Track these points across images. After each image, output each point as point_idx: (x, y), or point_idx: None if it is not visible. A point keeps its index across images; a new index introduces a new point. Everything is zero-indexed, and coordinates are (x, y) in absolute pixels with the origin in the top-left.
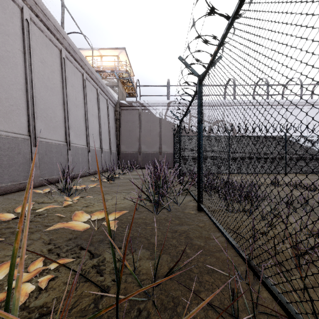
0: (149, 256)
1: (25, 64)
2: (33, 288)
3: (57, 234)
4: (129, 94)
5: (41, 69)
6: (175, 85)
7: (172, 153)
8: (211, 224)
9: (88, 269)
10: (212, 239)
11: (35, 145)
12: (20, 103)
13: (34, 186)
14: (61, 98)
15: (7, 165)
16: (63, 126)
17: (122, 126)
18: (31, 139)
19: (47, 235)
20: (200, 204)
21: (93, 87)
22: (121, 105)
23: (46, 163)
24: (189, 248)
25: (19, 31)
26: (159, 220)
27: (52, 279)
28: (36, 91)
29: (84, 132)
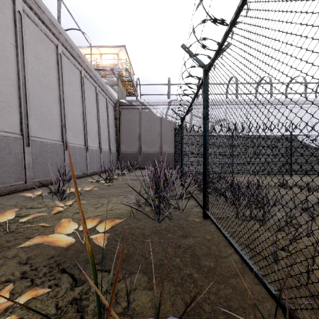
0: (146, 284)
1: (17, 58)
2: None
3: (37, 250)
4: (129, 93)
5: (35, 64)
6: (176, 84)
7: (173, 153)
8: (219, 235)
9: (66, 307)
10: (223, 258)
11: (28, 144)
12: (11, 100)
13: (26, 188)
14: (57, 96)
15: None
16: (59, 125)
17: (122, 126)
18: (24, 138)
19: (26, 251)
20: (206, 210)
21: (92, 85)
22: (121, 104)
23: (40, 164)
24: (196, 272)
25: (10, 23)
26: (159, 230)
27: None
28: (30, 88)
29: (82, 132)
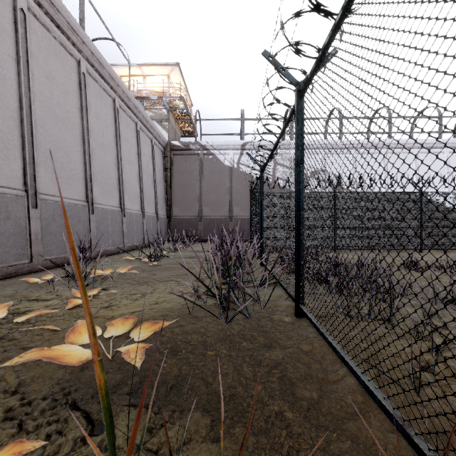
0: (208, 431)
1: (19, 78)
2: None
3: (36, 369)
4: (186, 132)
5: (47, 87)
6: (253, 119)
7: (248, 218)
8: (323, 345)
9: None
10: (331, 384)
11: (35, 205)
12: (10, 140)
13: (32, 270)
14: (79, 134)
15: None
16: (82, 177)
17: (175, 179)
18: (29, 196)
19: (18, 370)
20: (300, 305)
21: (130, 120)
22: (174, 149)
23: (53, 234)
24: (289, 409)
25: (9, 27)
26: (229, 337)
27: None
28: (38, 122)
29: (117, 187)
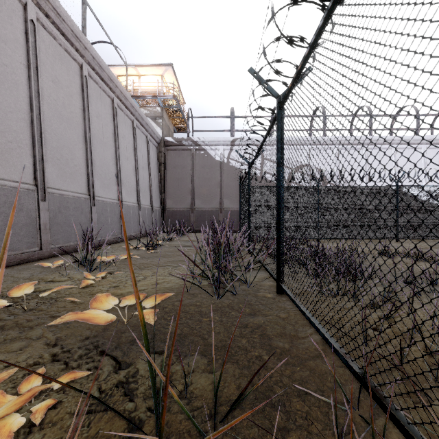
0: (206, 366)
1: (29, 83)
2: (20, 423)
3: (67, 330)
4: (178, 129)
5: (53, 91)
6: (242, 117)
7: (238, 210)
8: (297, 313)
9: (111, 390)
10: (300, 339)
11: (44, 198)
12: (22, 139)
13: (42, 257)
14: (81, 133)
15: (3, 227)
16: (84, 172)
17: (169, 173)
18: (38, 190)
19: (53, 331)
20: (280, 283)
21: (127, 118)
22: (167, 144)
23: (59, 225)
24: (267, 354)
25: (21, 37)
26: (220, 308)
27: (52, 407)
28: (46, 123)
29: (115, 181)
